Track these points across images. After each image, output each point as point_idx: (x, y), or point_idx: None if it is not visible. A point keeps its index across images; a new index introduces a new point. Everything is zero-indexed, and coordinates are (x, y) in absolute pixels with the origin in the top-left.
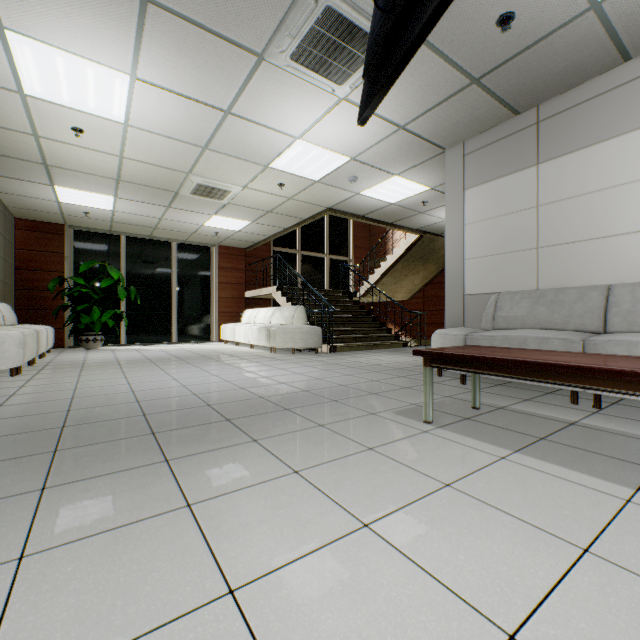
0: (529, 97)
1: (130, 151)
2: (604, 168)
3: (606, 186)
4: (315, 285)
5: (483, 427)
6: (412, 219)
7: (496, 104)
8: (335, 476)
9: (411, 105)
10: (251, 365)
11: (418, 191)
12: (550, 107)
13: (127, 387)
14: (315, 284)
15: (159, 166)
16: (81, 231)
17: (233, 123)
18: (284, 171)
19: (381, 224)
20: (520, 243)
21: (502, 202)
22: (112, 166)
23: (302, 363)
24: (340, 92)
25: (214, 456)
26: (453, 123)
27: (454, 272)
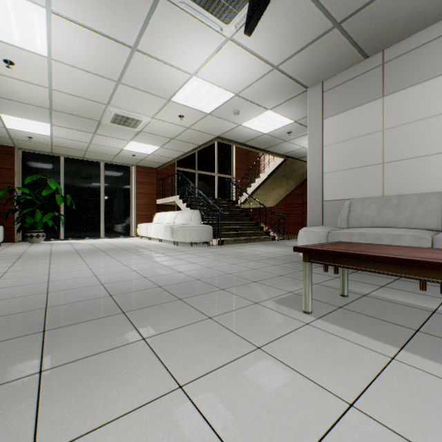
0: (377, 42)
1: (57, 83)
2: (439, 98)
3: (441, 112)
4: (208, 195)
5: (358, 317)
6: (279, 146)
7: (351, 48)
8: (224, 393)
9: (284, 46)
10: (157, 256)
11: (285, 123)
12: (393, 51)
13: (45, 277)
14: (208, 195)
15: (83, 98)
16: (28, 152)
17: (139, 59)
18: (183, 104)
19: (256, 150)
20: (368, 159)
21: (353, 128)
22: (44, 97)
23: (197, 254)
24: (227, 31)
25: (95, 363)
26: (316, 64)
27: (315, 183)
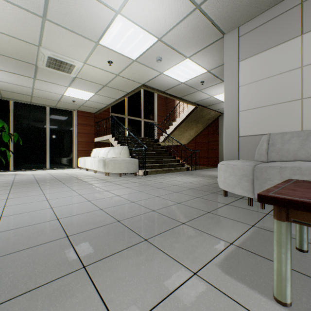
0: None
1: None
2: None
3: None
4: (136, 135)
5: None
6: (192, 95)
7: None
8: None
9: None
10: (85, 187)
11: (199, 73)
12: None
13: None
14: (136, 135)
15: (13, 37)
16: None
17: None
18: (111, 49)
19: (174, 97)
20: (286, 96)
21: (270, 67)
22: None
23: (124, 184)
24: None
25: None
26: (236, 5)
27: (231, 120)
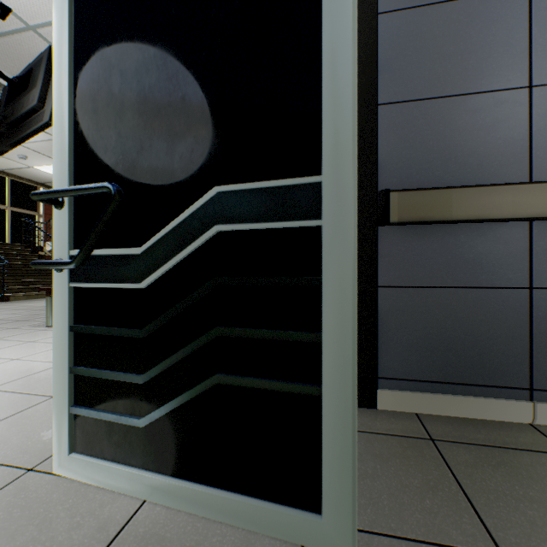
0: None
1: None
2: None
3: None
4: None
5: None
6: None
7: None
8: None
9: None
10: None
11: None
12: None
13: None
14: None
15: None
16: None
17: None
18: None
19: None
20: None
21: None
22: None
23: None
24: None
25: None
26: None
27: None
